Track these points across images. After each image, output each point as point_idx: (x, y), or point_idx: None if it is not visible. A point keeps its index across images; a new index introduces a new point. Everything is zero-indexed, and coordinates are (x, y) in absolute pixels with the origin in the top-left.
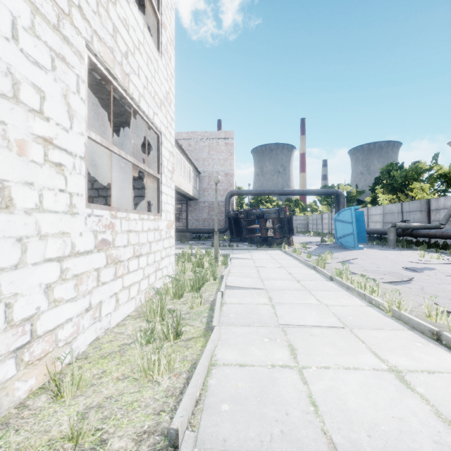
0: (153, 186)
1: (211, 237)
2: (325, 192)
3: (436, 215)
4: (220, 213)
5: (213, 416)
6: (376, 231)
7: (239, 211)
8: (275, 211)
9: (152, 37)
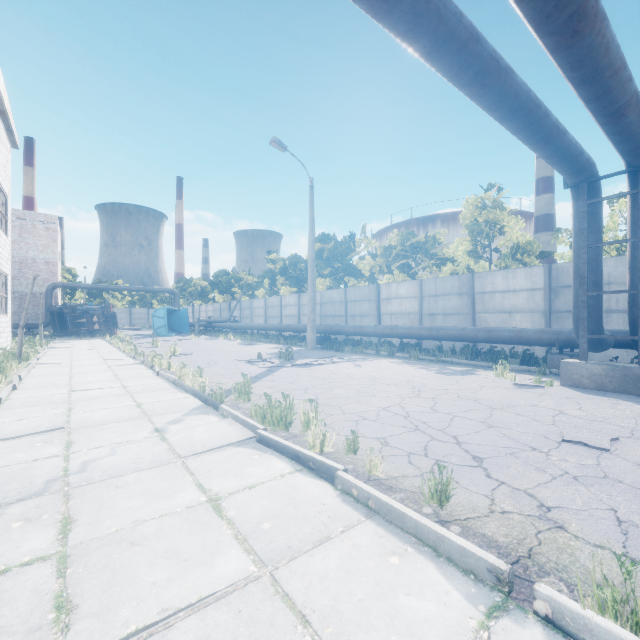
0: (2, 300)
1: (25, 333)
2: (162, 290)
3: (233, 313)
4: (38, 306)
5: (48, 354)
6: (199, 324)
7: (64, 305)
8: (99, 308)
9: (1, 226)
